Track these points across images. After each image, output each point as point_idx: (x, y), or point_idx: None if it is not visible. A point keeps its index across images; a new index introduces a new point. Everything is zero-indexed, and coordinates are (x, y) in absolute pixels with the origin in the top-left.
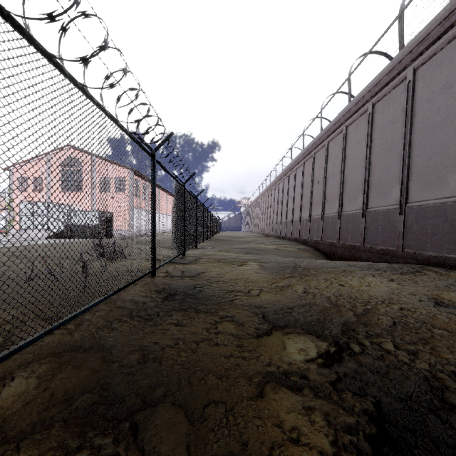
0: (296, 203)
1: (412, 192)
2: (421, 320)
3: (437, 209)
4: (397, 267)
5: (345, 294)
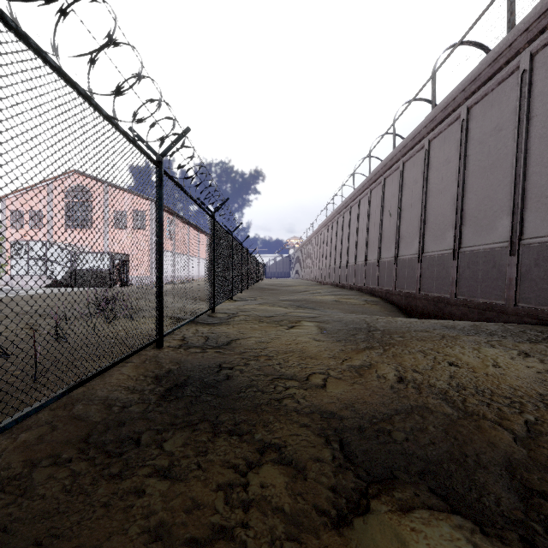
0: (360, 242)
1: (530, 224)
2: None
3: None
4: (517, 330)
5: (470, 385)
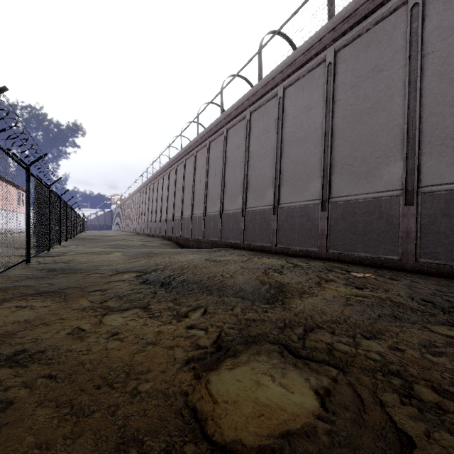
0: (164, 205)
1: (225, 205)
2: (190, 264)
3: (233, 215)
4: (212, 249)
5: (167, 261)
